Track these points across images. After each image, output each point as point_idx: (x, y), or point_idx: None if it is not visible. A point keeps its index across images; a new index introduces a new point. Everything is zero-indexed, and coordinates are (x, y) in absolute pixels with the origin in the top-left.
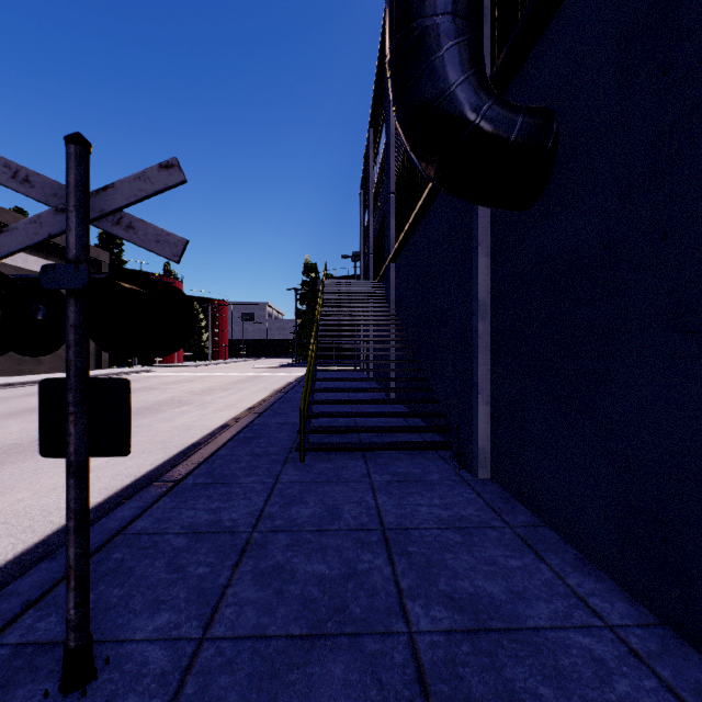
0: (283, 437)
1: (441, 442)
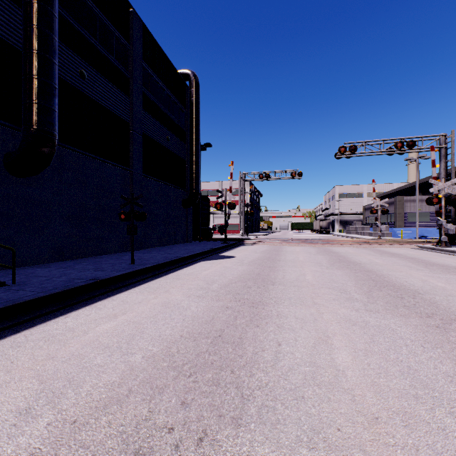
0: None
1: None
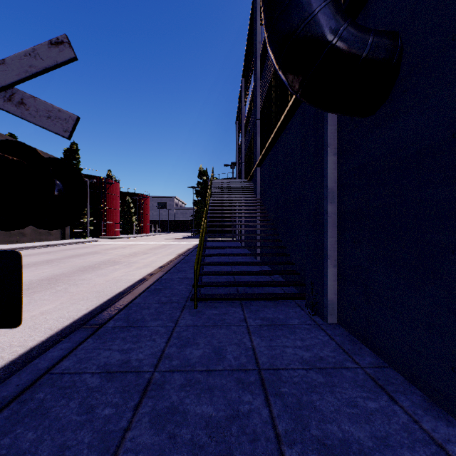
0: (182, 288)
1: (297, 293)
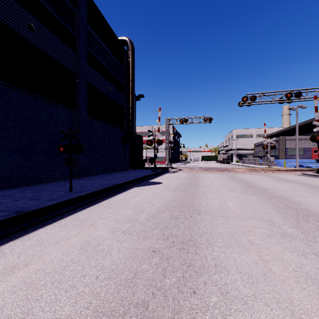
0: None
1: None
